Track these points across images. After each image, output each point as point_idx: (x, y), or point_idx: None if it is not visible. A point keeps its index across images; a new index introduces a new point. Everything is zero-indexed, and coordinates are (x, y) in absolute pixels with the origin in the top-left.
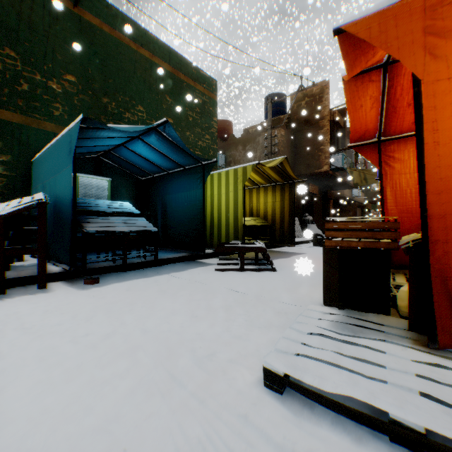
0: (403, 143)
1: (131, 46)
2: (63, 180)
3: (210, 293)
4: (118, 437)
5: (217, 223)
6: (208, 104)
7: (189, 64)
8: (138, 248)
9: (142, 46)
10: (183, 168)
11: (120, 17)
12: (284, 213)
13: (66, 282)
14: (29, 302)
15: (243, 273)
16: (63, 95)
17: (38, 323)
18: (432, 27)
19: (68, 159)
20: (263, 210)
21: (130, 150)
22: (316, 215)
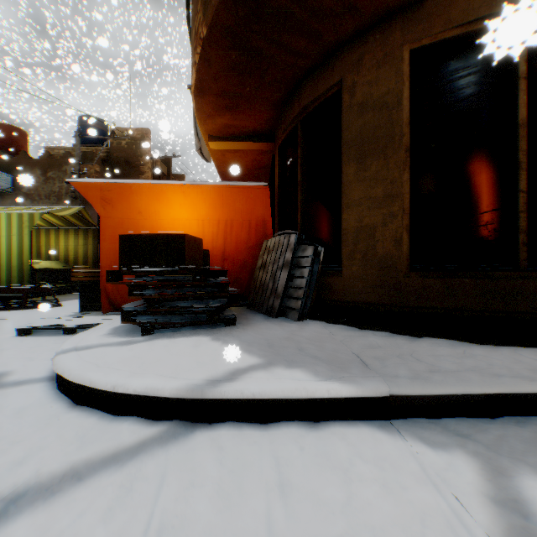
0: None
1: None
2: None
3: None
4: None
5: None
6: None
7: None
8: None
9: None
10: None
11: None
12: (88, 257)
13: None
14: None
15: (26, 310)
16: None
17: None
18: (104, 197)
19: None
20: (65, 252)
21: None
22: None
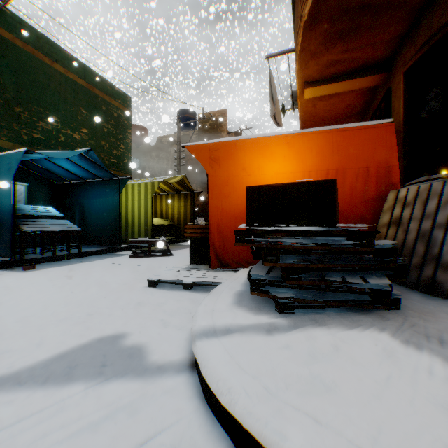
0: None
1: (46, 61)
2: (0, 190)
3: (125, 267)
4: (93, 298)
5: (131, 223)
6: (123, 117)
7: (105, 81)
8: (63, 244)
9: (57, 61)
10: (102, 179)
11: (35, 33)
12: (187, 215)
13: (5, 269)
14: None
15: (149, 258)
16: None
17: (15, 285)
18: (212, 156)
19: (6, 175)
20: (171, 212)
21: (51, 162)
22: None
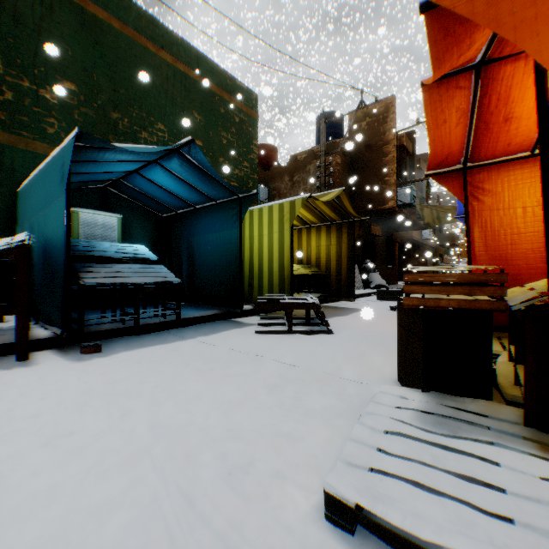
0: (495, 170)
1: (149, 48)
2: (55, 216)
3: (247, 366)
4: None
5: (258, 272)
6: (247, 123)
7: (223, 73)
8: (156, 305)
9: (163, 48)
10: (215, 202)
11: (134, 10)
12: (341, 259)
13: (58, 350)
14: (1, 381)
15: (291, 337)
16: (59, 108)
17: (6, 415)
18: None
19: (60, 188)
20: (315, 255)
21: (146, 179)
22: (379, 262)
